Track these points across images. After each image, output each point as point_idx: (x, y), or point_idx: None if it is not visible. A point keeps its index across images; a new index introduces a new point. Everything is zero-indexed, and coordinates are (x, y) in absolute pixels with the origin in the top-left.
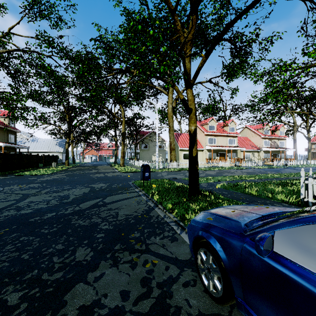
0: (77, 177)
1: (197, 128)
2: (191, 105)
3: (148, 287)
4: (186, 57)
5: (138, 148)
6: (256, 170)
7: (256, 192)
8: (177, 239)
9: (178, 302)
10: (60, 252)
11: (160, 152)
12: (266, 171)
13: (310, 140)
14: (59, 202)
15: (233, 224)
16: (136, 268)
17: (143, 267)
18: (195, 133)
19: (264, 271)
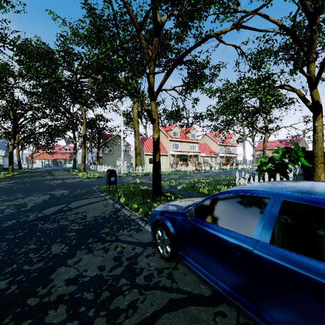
0: (30, 185)
1: (162, 134)
2: (154, 116)
3: (119, 261)
4: (150, 73)
5: (101, 152)
6: (213, 173)
7: (207, 191)
8: (141, 230)
9: (142, 266)
10: (35, 250)
11: (125, 156)
12: (220, 174)
13: (254, 148)
14: (17, 210)
15: (178, 208)
16: (108, 252)
17: (115, 251)
18: (158, 141)
19: (190, 229)
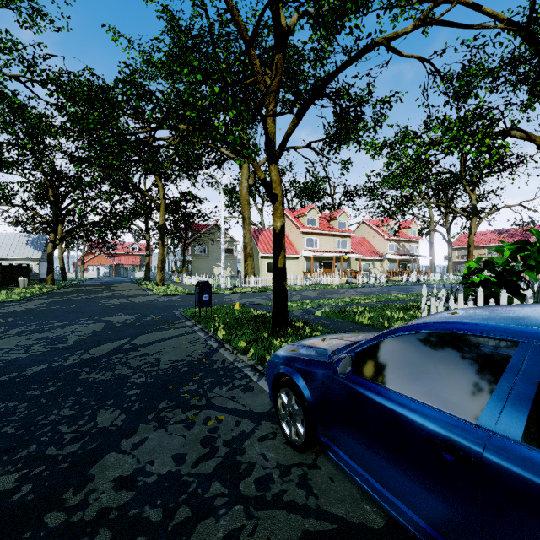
0: (76, 306)
1: (289, 222)
2: (276, 190)
3: (211, 446)
4: (268, 116)
5: (190, 254)
6: (376, 288)
7: (369, 320)
8: (252, 388)
9: (252, 458)
10: (70, 419)
11: (227, 260)
12: (390, 290)
13: (451, 245)
14: (51, 348)
15: (319, 353)
16: (193, 428)
17: (204, 426)
18: (282, 232)
19: (344, 396)
